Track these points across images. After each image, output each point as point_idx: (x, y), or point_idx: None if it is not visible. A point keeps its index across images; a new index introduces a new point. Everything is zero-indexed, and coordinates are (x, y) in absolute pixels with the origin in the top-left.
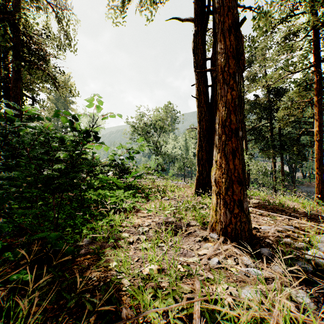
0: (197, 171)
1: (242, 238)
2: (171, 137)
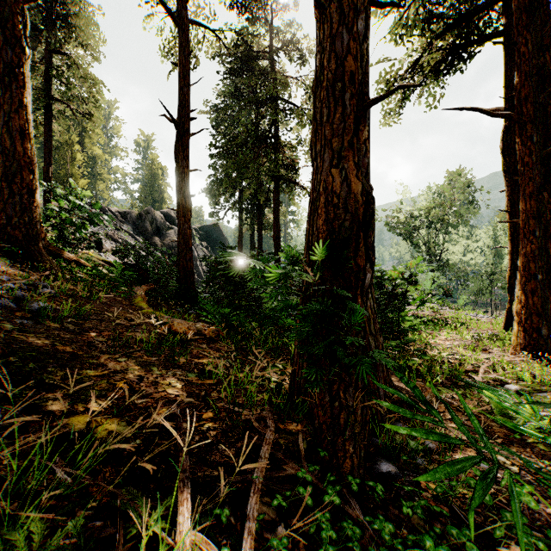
0: (508, 302)
1: (537, 355)
2: (460, 233)
